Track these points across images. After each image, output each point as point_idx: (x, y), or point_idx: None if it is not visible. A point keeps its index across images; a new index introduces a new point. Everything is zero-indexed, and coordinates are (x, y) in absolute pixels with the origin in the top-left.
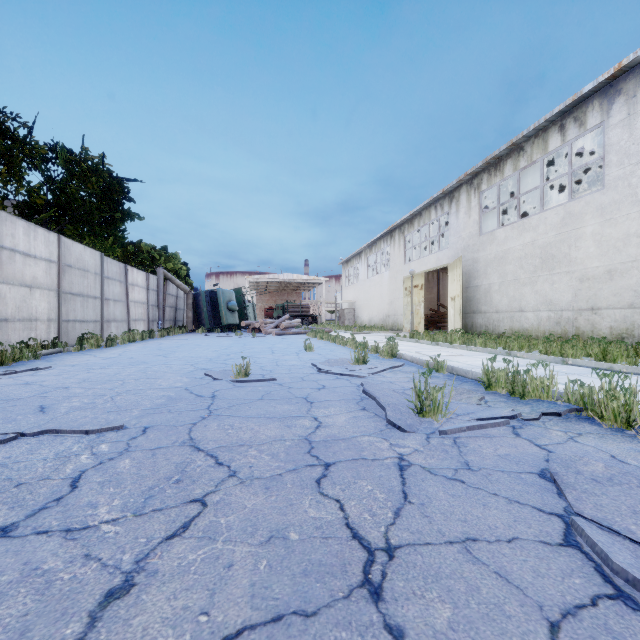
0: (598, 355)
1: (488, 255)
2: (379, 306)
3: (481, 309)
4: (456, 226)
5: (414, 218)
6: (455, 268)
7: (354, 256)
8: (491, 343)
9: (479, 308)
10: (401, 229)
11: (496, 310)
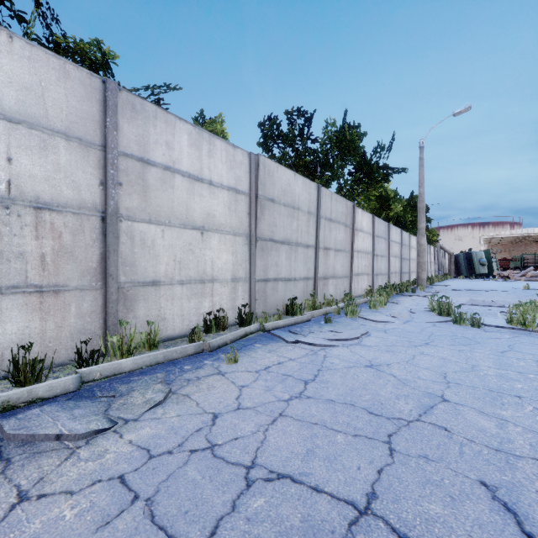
0: None
1: None
2: None
3: None
4: None
5: None
6: None
7: None
8: None
9: None
10: None
11: None
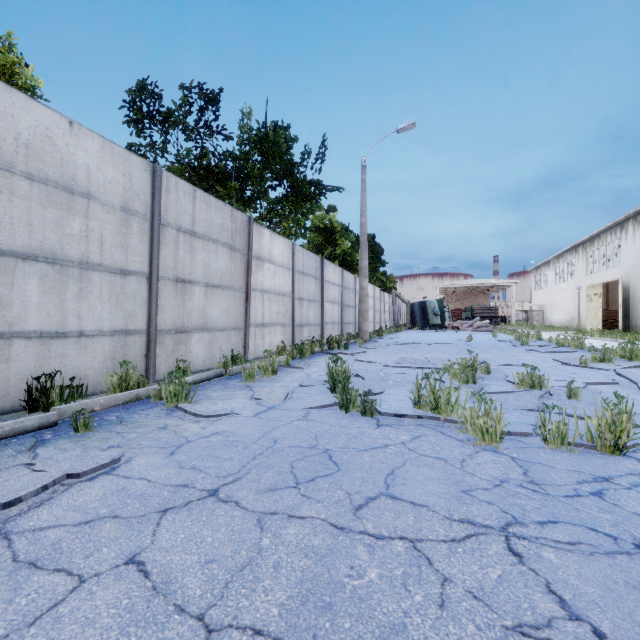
0: None
1: None
2: (565, 309)
3: None
4: (625, 250)
5: (594, 238)
6: (620, 283)
7: (543, 264)
8: (610, 336)
9: None
10: (584, 246)
11: None
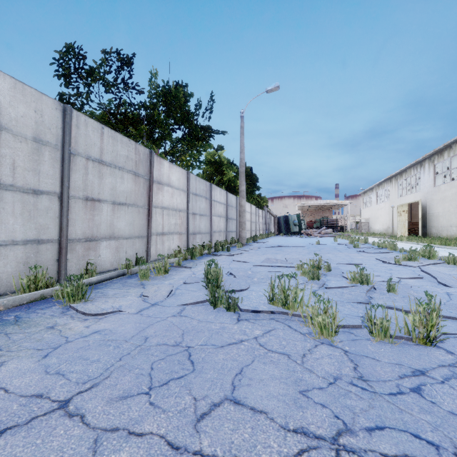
0: (443, 243)
1: (437, 197)
2: (383, 221)
3: (434, 225)
4: (423, 180)
5: (402, 172)
6: (420, 203)
7: (368, 190)
8: (414, 240)
9: (433, 224)
10: (396, 177)
11: (440, 226)
